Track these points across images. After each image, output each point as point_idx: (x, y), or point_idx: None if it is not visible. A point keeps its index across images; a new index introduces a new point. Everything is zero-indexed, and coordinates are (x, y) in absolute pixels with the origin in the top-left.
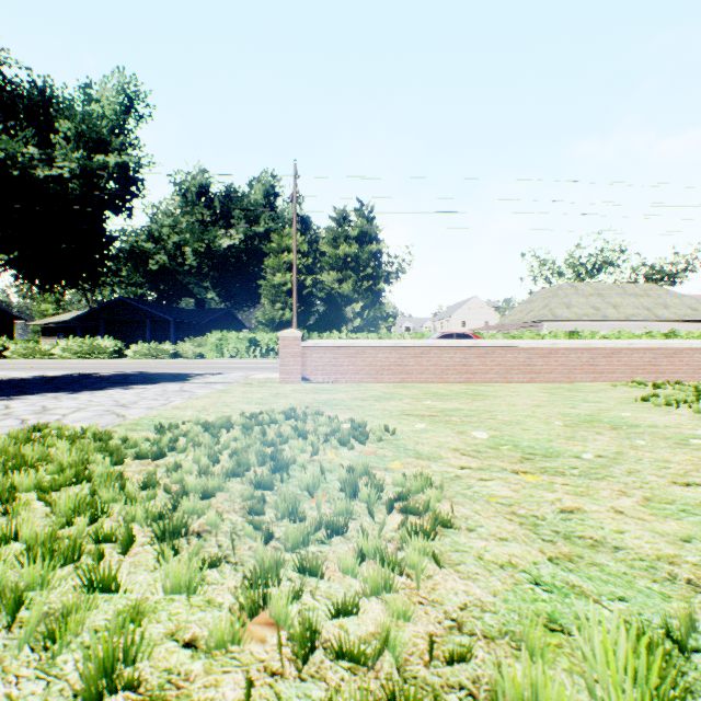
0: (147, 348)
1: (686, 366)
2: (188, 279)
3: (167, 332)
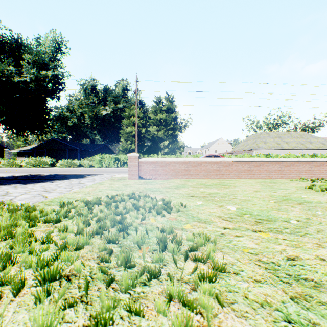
0: (66, 162)
1: (325, 171)
2: (86, 130)
3: (76, 154)
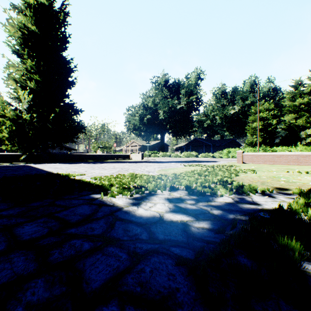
0: (204, 155)
1: None
2: (217, 128)
3: (209, 149)
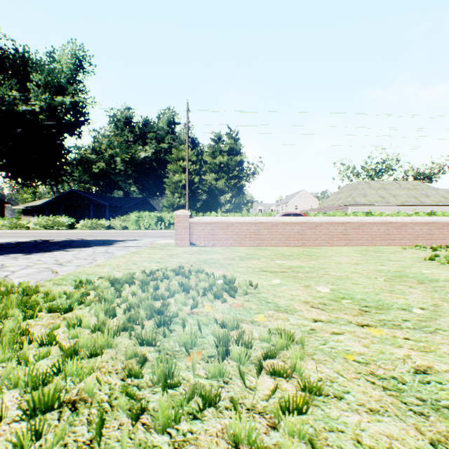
0: (90, 223)
1: None
2: (118, 178)
3: (104, 212)
